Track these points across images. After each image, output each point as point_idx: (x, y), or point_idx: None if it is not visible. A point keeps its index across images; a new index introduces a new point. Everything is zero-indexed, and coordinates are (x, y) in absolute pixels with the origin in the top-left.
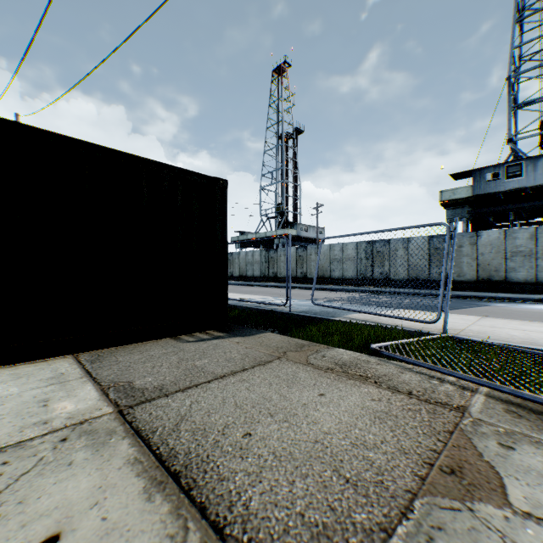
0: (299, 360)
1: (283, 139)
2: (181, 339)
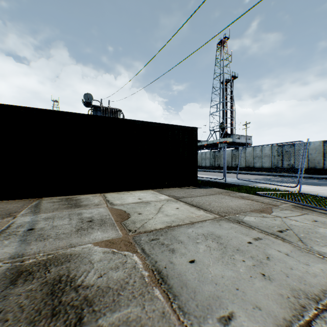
0: (226, 194)
1: (224, 84)
2: (182, 188)
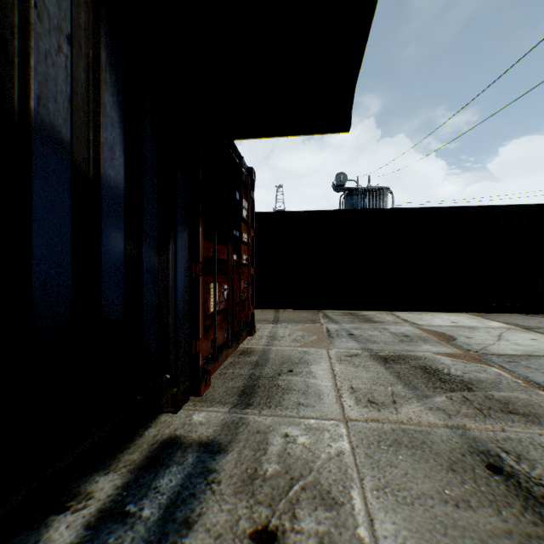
0: None
1: None
2: (527, 315)
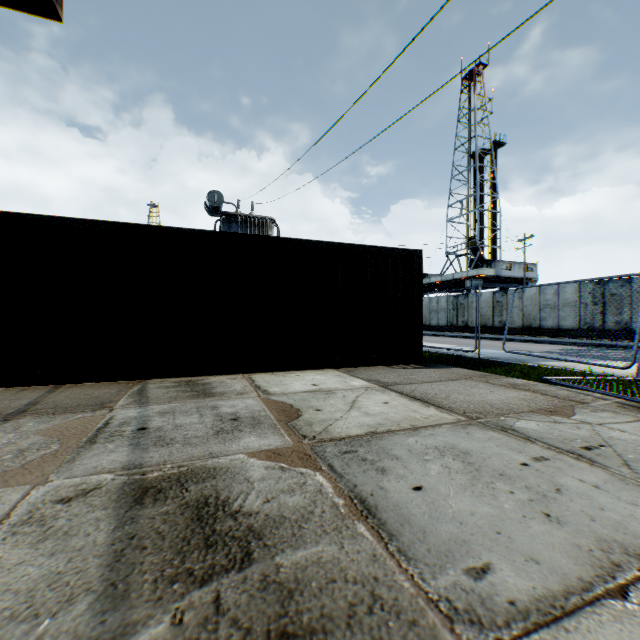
0: (480, 380)
1: (476, 159)
2: (392, 367)
